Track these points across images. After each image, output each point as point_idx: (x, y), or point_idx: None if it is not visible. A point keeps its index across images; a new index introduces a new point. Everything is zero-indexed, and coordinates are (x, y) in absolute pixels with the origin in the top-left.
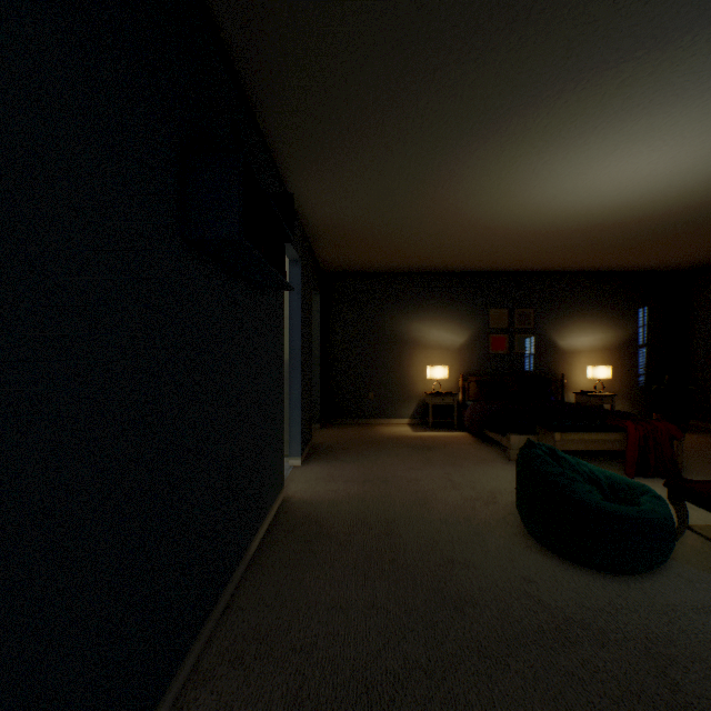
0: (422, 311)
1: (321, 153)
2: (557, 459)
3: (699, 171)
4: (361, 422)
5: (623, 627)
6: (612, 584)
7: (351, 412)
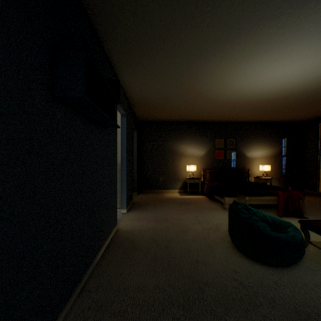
0: (184, 140)
1: (134, 61)
2: (248, 210)
3: (313, 73)
4: (156, 191)
5: (282, 296)
6: (276, 273)
7: (151, 187)
